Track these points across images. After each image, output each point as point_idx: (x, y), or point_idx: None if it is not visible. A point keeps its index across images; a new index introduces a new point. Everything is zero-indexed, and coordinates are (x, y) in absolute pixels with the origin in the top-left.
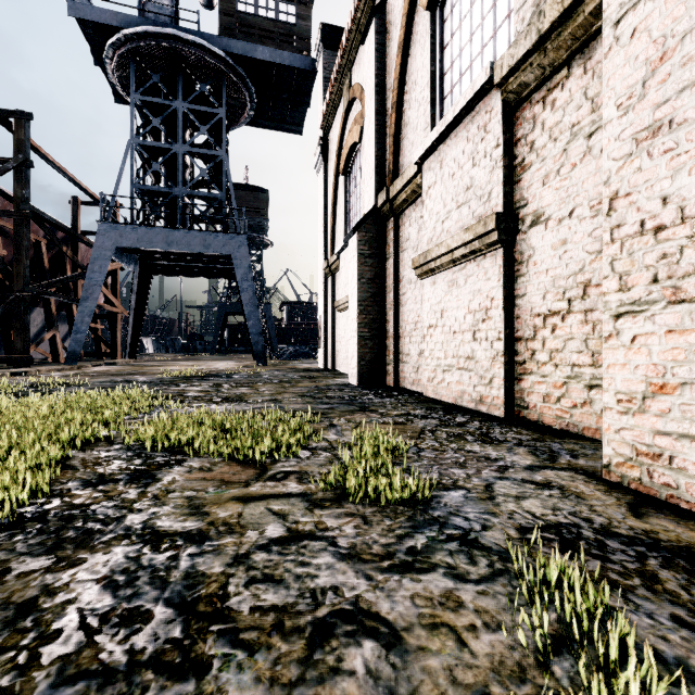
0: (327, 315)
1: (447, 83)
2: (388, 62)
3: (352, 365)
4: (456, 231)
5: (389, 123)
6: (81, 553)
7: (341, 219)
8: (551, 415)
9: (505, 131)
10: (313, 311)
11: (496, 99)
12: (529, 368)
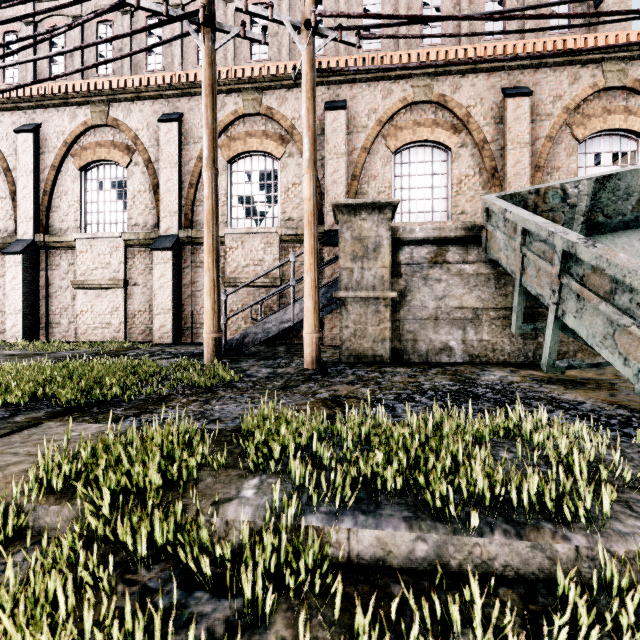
0: None
1: None
2: None
3: None
4: None
5: None
6: None
7: None
8: (2, 337)
9: None
10: None
11: None
12: None
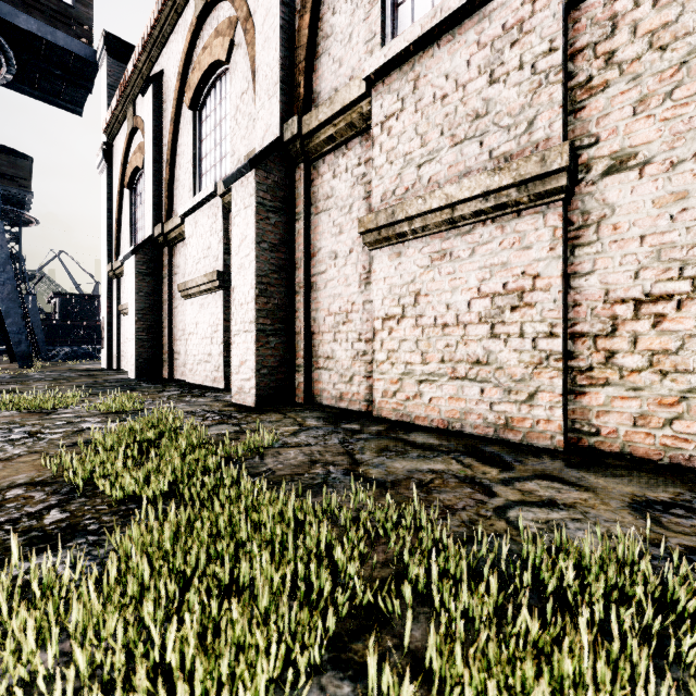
0: (112, 316)
1: (204, 166)
2: (164, 123)
3: (132, 362)
4: (203, 273)
5: (165, 171)
6: None
7: (126, 228)
8: None
9: (225, 223)
10: (99, 305)
11: (220, 203)
12: None
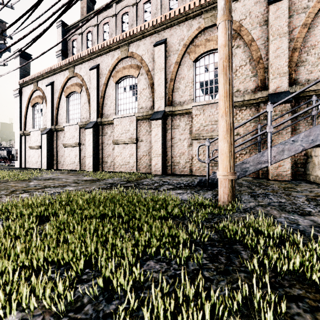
0: (21, 149)
1: (70, 112)
2: (54, 96)
3: (44, 164)
4: (72, 142)
5: (55, 110)
6: (48, 173)
7: (30, 120)
8: (85, 168)
9: (79, 131)
10: None
11: (78, 126)
12: (82, 163)
